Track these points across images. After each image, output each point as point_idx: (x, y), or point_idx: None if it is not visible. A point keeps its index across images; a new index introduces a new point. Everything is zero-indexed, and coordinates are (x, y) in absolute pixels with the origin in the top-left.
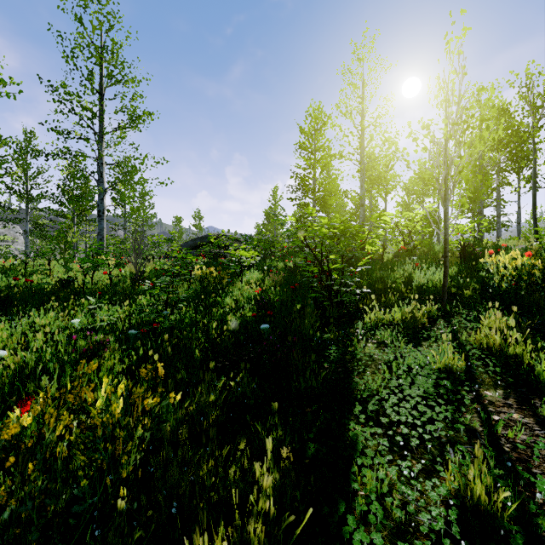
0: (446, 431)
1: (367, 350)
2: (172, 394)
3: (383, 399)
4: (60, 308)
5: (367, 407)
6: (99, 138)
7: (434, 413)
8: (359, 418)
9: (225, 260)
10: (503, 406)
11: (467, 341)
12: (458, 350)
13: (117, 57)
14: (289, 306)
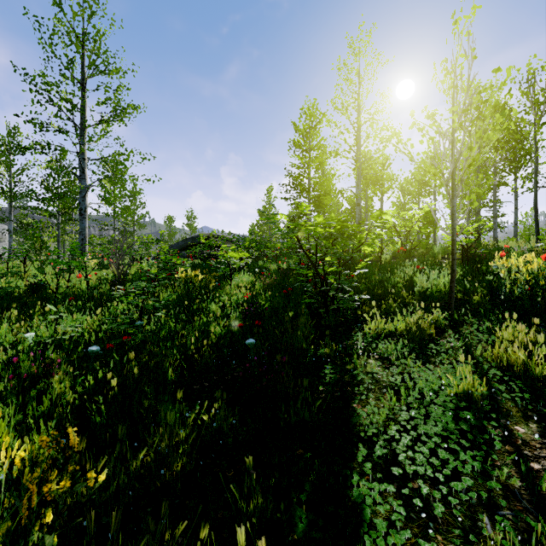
0: (476, 488)
1: (369, 368)
2: (92, 472)
3: (392, 437)
4: (26, 316)
5: (372, 448)
6: (80, 131)
7: (459, 461)
8: (363, 465)
9: (212, 262)
10: (541, 448)
11: (483, 357)
12: (475, 369)
13: (100, 45)
14: (280, 314)
